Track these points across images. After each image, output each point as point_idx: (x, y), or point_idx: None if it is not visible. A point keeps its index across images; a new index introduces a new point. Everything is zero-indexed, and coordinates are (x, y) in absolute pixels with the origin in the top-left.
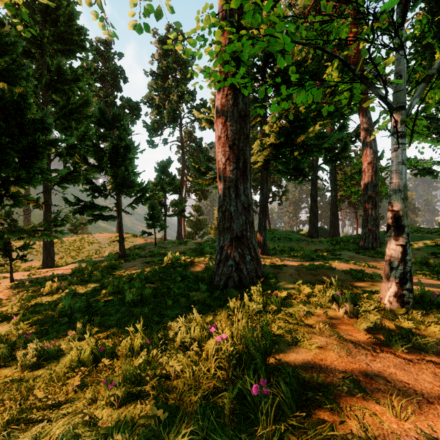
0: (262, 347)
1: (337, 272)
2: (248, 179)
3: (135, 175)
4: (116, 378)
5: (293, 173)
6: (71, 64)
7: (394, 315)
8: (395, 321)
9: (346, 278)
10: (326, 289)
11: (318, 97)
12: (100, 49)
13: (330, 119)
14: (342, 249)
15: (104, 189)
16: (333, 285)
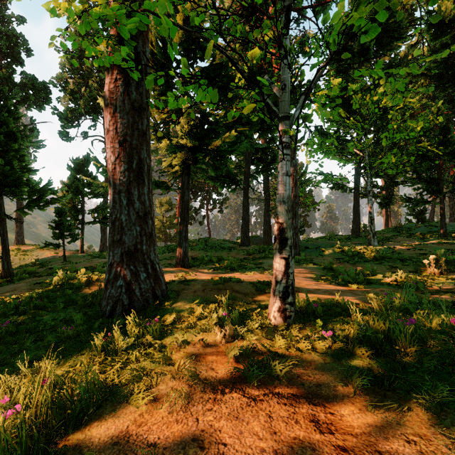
0: (22, 438)
1: (244, 285)
2: (145, 183)
3: (30, 172)
4: None
5: (225, 181)
6: None
7: (274, 333)
8: (271, 340)
9: (251, 291)
10: (218, 308)
11: (214, 97)
12: None
13: (248, 128)
14: (266, 258)
15: None
16: (224, 303)
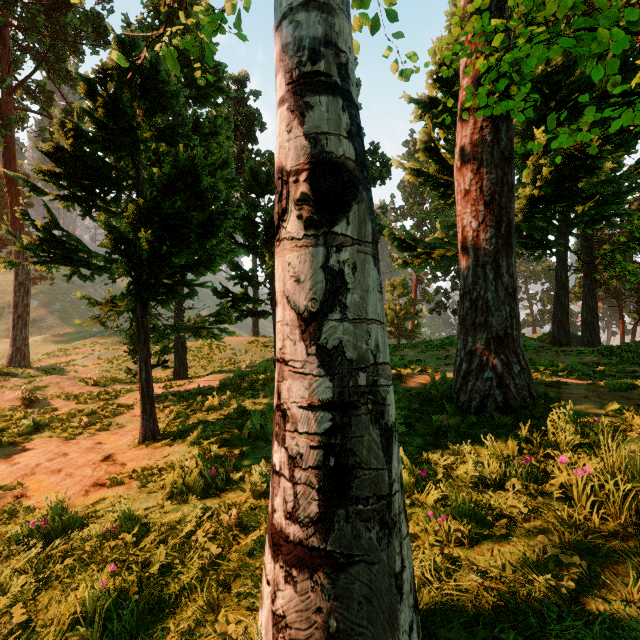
0: None
1: None
2: (513, 250)
3: None
4: (416, 514)
5: (526, 244)
6: (207, 113)
7: None
8: None
9: None
10: None
11: None
12: (231, 90)
13: (625, 152)
14: (626, 364)
15: (254, 276)
16: None
